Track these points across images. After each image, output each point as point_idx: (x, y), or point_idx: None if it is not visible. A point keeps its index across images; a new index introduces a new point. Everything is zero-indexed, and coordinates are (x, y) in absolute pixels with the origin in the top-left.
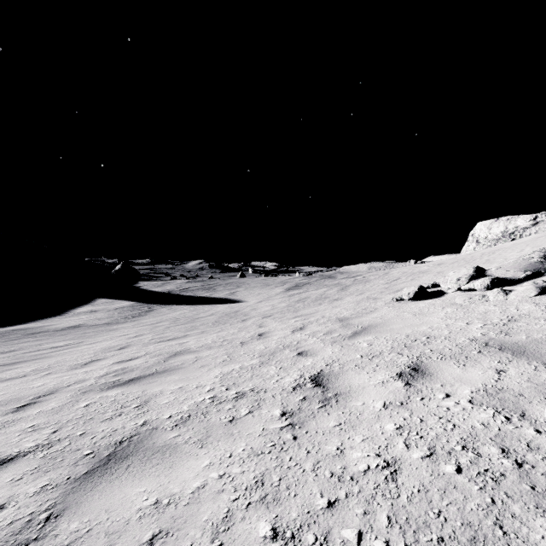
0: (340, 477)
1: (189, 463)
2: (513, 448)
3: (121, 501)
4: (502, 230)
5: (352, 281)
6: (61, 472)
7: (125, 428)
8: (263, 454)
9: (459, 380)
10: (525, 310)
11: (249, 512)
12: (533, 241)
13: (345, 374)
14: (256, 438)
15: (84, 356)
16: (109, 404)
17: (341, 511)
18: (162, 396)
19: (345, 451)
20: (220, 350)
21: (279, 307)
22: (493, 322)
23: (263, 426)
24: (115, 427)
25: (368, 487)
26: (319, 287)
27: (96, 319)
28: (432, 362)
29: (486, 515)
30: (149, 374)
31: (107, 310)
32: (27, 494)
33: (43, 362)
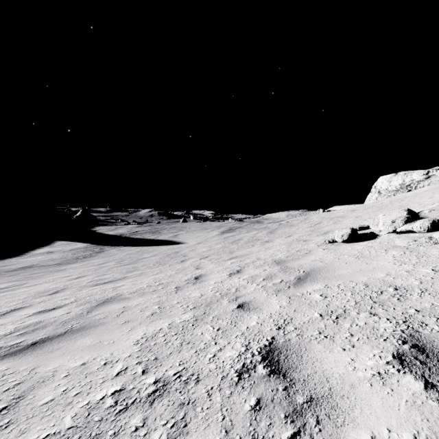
0: None
1: None
2: None
3: None
4: (400, 183)
5: (278, 225)
6: None
7: None
8: None
9: None
10: None
11: None
12: (437, 189)
13: (309, 348)
14: None
15: (12, 302)
16: None
17: None
18: (50, 383)
19: None
20: (152, 297)
21: (215, 248)
22: None
23: None
24: None
25: None
26: (250, 231)
27: (50, 260)
28: (436, 333)
29: None
30: (60, 335)
31: (62, 251)
32: None
33: None
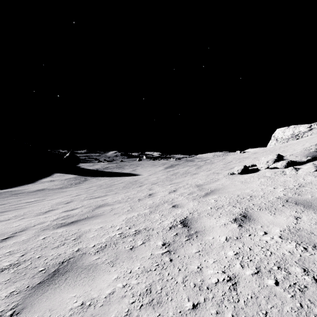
0: (200, 287)
1: (104, 277)
2: (310, 268)
3: (60, 303)
4: (291, 133)
5: (204, 163)
6: (24, 282)
7: (66, 253)
8: (151, 271)
9: (272, 223)
10: (309, 180)
11: (141, 311)
12: (310, 139)
13: (201, 219)
14: (147, 260)
15: (45, 207)
16: (57, 238)
17: (201, 311)
18: (90, 232)
19: (203, 269)
20: (126, 204)
21: (161, 178)
22: (290, 187)
23: (151, 252)
24: (60, 253)
25: (219, 294)
26: (184, 167)
27: (54, 185)
28: (254, 211)
29: (298, 316)
30: (83, 219)
31: (60, 180)
32: (1, 297)
33: (21, 211)
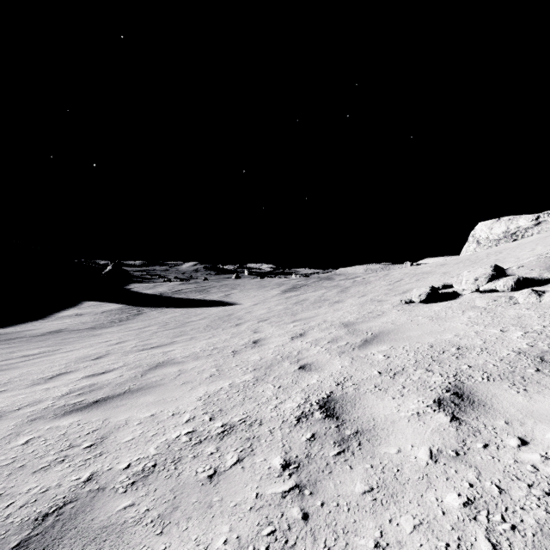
0: None
1: None
2: None
3: None
4: (504, 231)
5: (352, 283)
6: None
7: (61, 487)
8: None
9: (529, 415)
10: None
11: None
12: (542, 240)
13: (363, 398)
14: (246, 514)
15: (54, 367)
16: (55, 441)
17: None
18: (126, 428)
19: None
20: (208, 361)
21: (276, 310)
22: (535, 329)
23: (256, 490)
24: (47, 485)
25: None
26: (317, 289)
27: (80, 323)
28: (478, 383)
29: None
30: (119, 394)
31: (93, 314)
32: None
33: (5, 374)
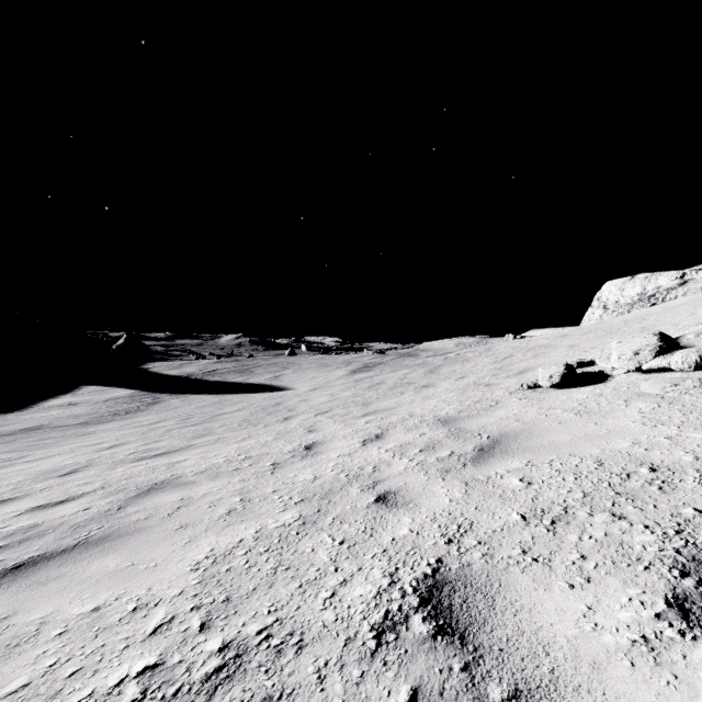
0: None
1: None
2: None
3: None
4: (639, 292)
5: (443, 360)
6: None
7: None
8: None
9: None
10: None
11: None
12: (700, 301)
13: (506, 582)
14: None
15: None
16: None
17: None
18: (29, 649)
19: None
20: (232, 481)
21: (341, 397)
22: None
23: None
24: None
25: None
26: (397, 369)
27: (71, 416)
28: None
29: None
30: (65, 550)
31: (92, 403)
32: None
33: None
